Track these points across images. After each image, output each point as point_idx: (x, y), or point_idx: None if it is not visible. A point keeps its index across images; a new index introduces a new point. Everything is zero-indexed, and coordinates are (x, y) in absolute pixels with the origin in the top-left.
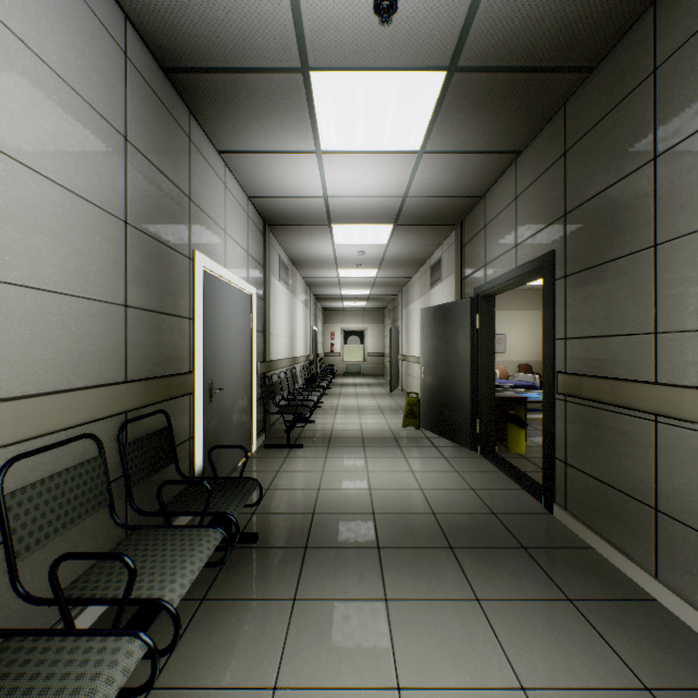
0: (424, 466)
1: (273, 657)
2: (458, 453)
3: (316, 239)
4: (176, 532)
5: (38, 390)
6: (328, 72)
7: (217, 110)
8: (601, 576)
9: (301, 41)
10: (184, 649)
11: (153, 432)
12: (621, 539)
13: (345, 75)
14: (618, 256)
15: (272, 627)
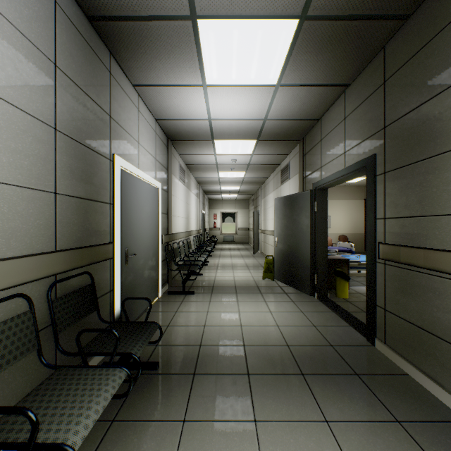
0: (279, 308)
1: None
2: (302, 298)
3: (204, 150)
4: (89, 372)
5: None
6: (211, 20)
7: (130, 52)
8: (419, 399)
9: None
10: None
11: (78, 289)
12: (432, 370)
13: (223, 22)
14: (430, 156)
15: (165, 447)
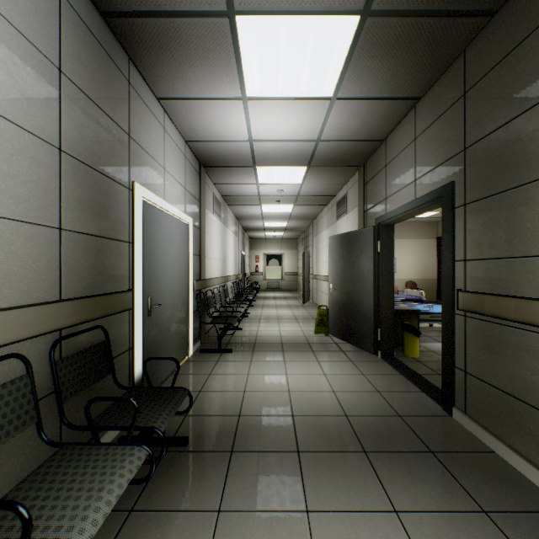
0: (335, 369)
1: None
2: (362, 357)
3: (243, 179)
4: (100, 451)
5: None
6: (252, 16)
7: (153, 57)
8: (509, 484)
9: None
10: None
11: (89, 347)
12: (525, 447)
13: (267, 20)
14: (523, 183)
15: None
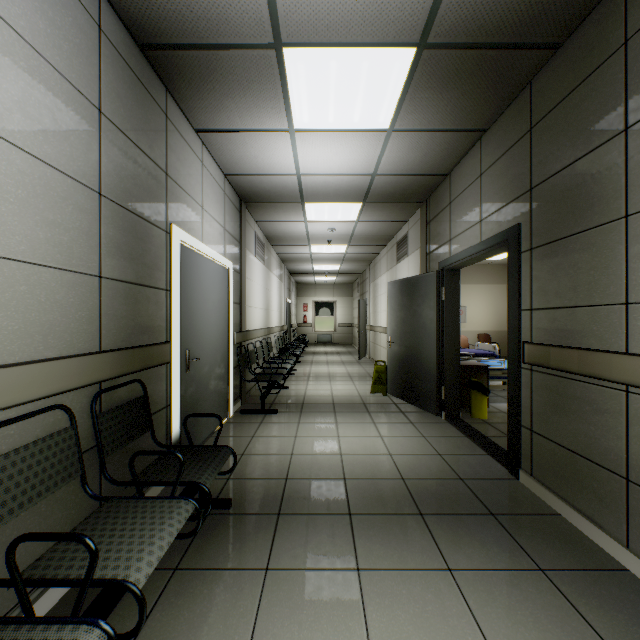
0: (392, 431)
1: (244, 632)
2: (424, 418)
3: (290, 216)
4: (147, 504)
5: (3, 362)
6: (301, 48)
7: (193, 88)
8: (571, 544)
9: (274, 16)
10: (154, 624)
11: (128, 401)
12: (589, 507)
13: (317, 52)
14: (587, 228)
15: (243, 599)
